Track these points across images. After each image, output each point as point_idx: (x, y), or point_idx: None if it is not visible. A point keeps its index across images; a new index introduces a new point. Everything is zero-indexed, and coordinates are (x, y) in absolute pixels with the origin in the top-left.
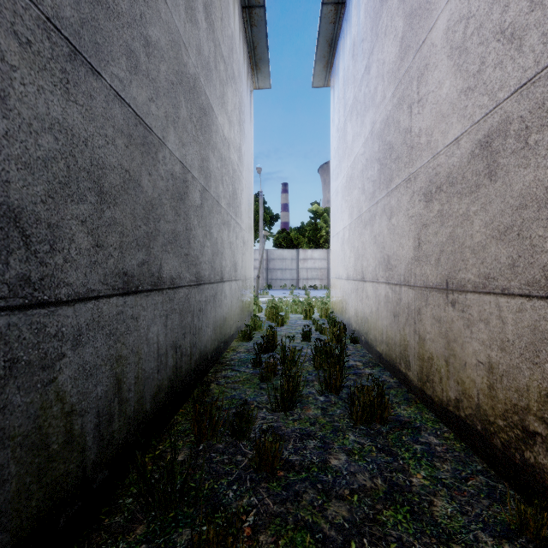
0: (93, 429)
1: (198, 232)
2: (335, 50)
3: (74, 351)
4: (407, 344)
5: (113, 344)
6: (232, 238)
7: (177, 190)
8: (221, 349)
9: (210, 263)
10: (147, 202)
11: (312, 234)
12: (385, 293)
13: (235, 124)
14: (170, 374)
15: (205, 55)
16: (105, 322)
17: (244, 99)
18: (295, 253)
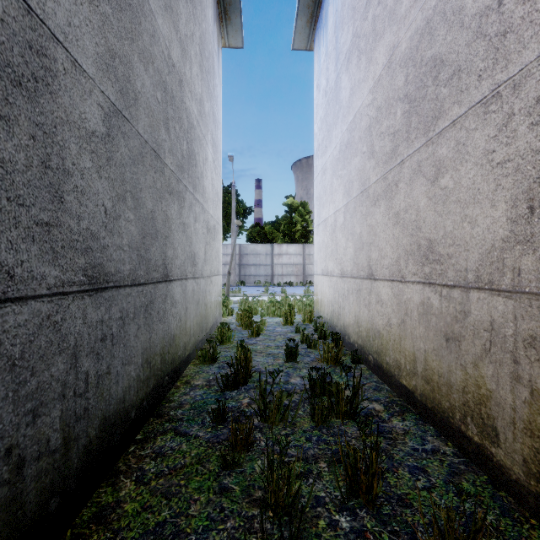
0: None
1: (95, 185)
2: None
3: None
4: (486, 395)
5: None
6: (187, 218)
7: None
8: (164, 387)
9: (135, 250)
10: None
11: (287, 228)
12: (422, 299)
13: (194, 62)
14: None
15: None
16: None
17: (208, 44)
18: (270, 247)
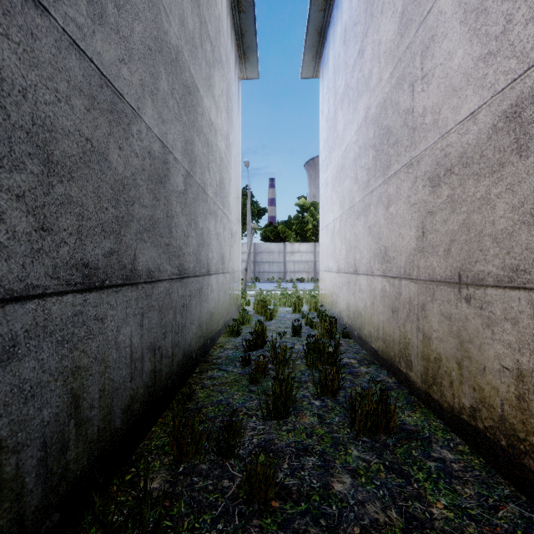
0: (36, 465)
1: (181, 220)
2: (324, 40)
3: (5, 368)
4: (408, 342)
5: (67, 353)
6: (219, 229)
7: (156, 171)
8: (207, 346)
9: (195, 254)
10: (117, 181)
11: (299, 227)
12: (382, 286)
13: (223, 111)
14: (147, 380)
15: (189, 28)
16: (55, 326)
17: (232, 87)
18: (283, 246)
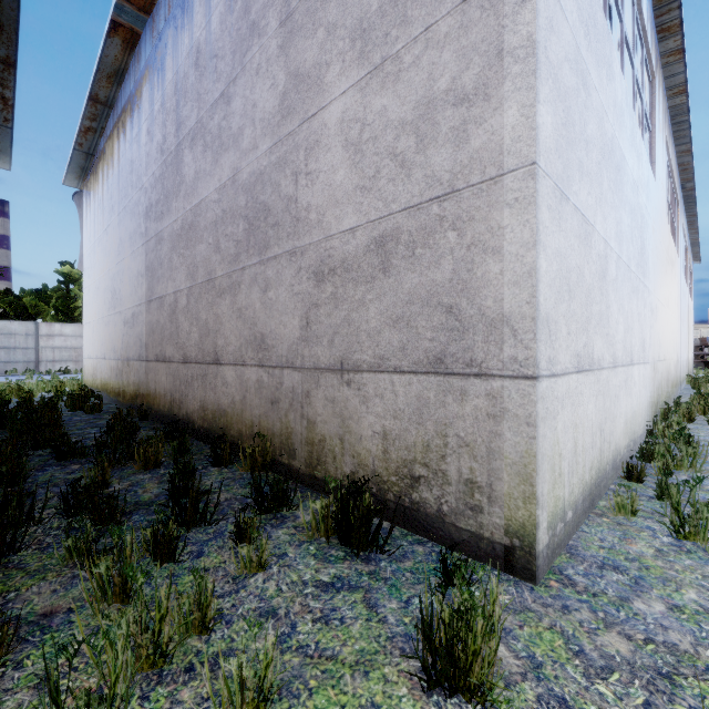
0: None
1: None
2: (88, 173)
3: None
4: (120, 387)
5: None
6: None
7: None
8: None
9: None
10: None
11: (62, 303)
12: (114, 365)
13: None
14: None
15: None
16: None
17: None
18: (34, 326)
